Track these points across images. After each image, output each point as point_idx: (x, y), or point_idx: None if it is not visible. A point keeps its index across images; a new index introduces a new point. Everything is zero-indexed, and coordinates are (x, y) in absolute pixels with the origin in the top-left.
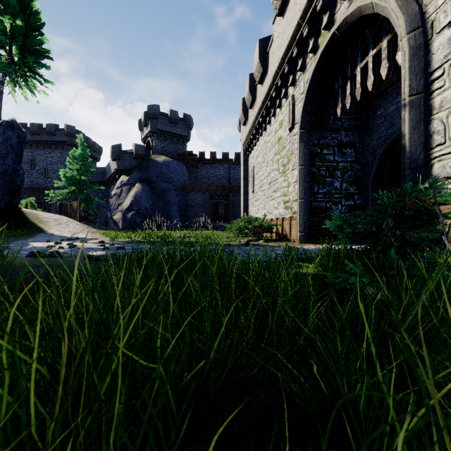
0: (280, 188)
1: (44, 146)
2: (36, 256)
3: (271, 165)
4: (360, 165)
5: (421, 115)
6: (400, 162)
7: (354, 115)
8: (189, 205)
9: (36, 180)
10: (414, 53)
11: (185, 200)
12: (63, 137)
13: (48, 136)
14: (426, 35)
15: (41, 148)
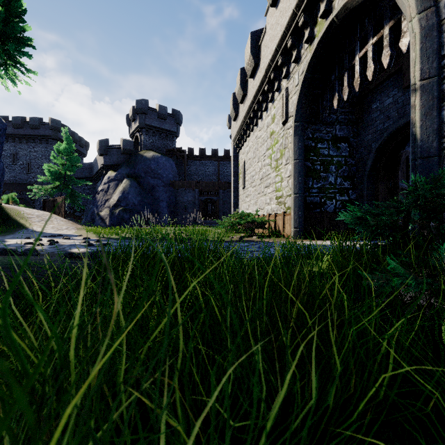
0: (273, 183)
1: (28, 140)
2: (7, 254)
3: (263, 160)
4: (354, 160)
5: (433, 101)
6: (396, 156)
7: (348, 108)
8: (179, 201)
9: (19, 175)
10: (425, 34)
11: (174, 196)
12: (48, 131)
13: (32, 130)
14: (439, 15)
15: (24, 142)
